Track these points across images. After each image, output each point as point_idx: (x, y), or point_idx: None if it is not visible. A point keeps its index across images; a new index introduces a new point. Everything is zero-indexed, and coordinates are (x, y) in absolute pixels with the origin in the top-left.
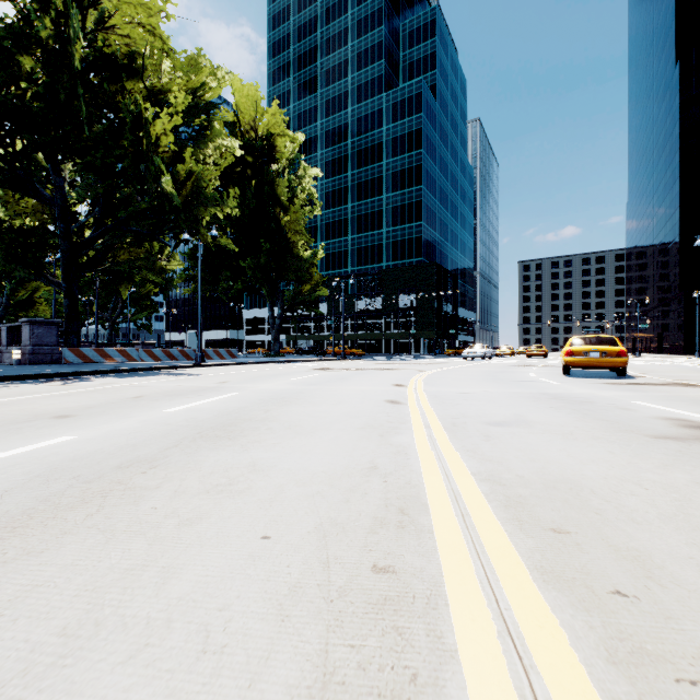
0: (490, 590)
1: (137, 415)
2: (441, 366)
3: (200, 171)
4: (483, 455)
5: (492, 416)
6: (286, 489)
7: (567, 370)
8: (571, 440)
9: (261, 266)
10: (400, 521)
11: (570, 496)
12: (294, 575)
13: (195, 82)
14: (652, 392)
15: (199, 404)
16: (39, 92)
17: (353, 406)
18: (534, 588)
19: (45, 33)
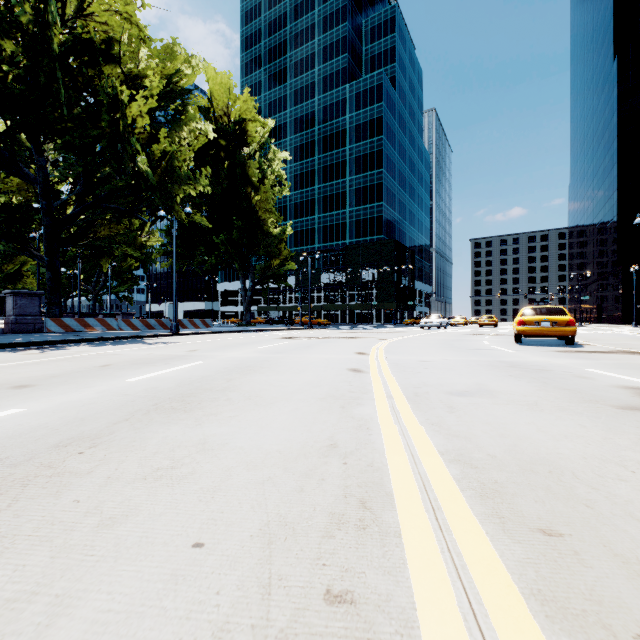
0: (479, 633)
1: (98, 384)
2: (400, 335)
3: (174, 151)
4: (450, 430)
5: (454, 385)
6: (233, 474)
7: (519, 338)
8: (537, 411)
9: (234, 242)
10: (361, 518)
11: (551, 481)
12: (223, 609)
13: (170, 69)
14: (603, 359)
15: (164, 372)
16: (20, 75)
17: (316, 374)
18: (536, 631)
19: (25, 18)
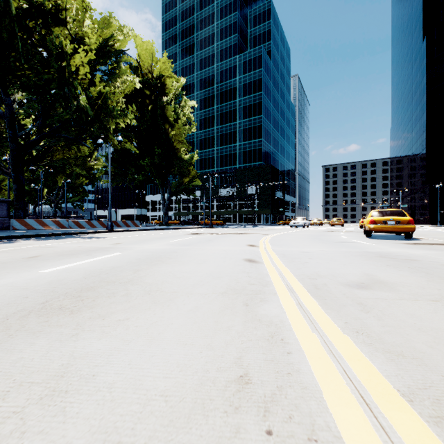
0: None
1: (7, 276)
2: (278, 232)
3: (108, 92)
4: (384, 342)
5: (345, 275)
6: None
7: (369, 234)
8: None
9: (156, 164)
10: None
11: None
12: None
13: (107, 34)
14: None
15: (80, 263)
16: None
17: (216, 265)
18: None
19: None
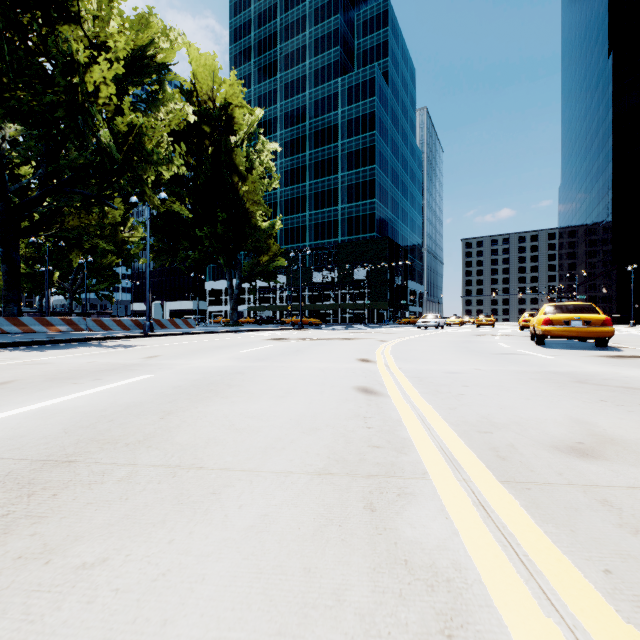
0: None
1: None
2: (400, 336)
3: (144, 124)
4: None
5: (540, 424)
6: None
7: (541, 340)
8: None
9: (219, 235)
10: None
11: None
12: None
13: (144, 39)
14: None
15: (73, 397)
16: None
17: (309, 400)
18: None
19: None
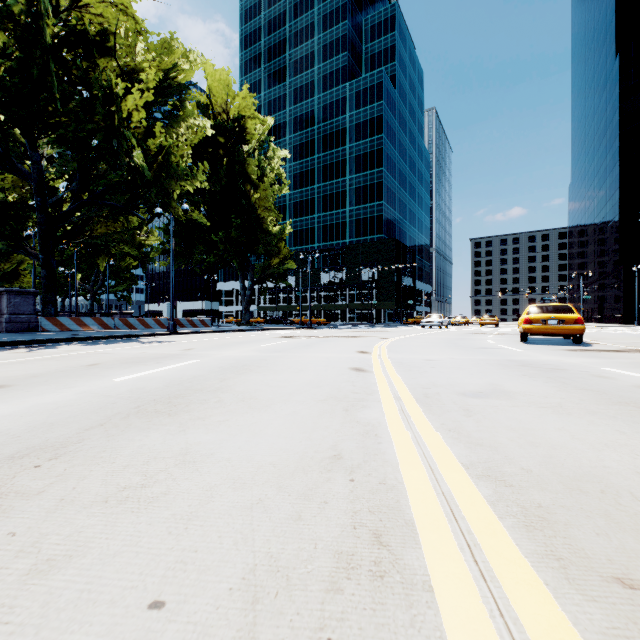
0: None
1: (79, 384)
2: (402, 334)
3: (171, 145)
4: (470, 437)
5: (465, 385)
6: (216, 495)
7: (524, 337)
8: (565, 415)
9: (233, 240)
10: (377, 560)
11: (608, 505)
12: None
13: (168, 63)
14: (617, 358)
15: (154, 372)
16: (13, 67)
17: (316, 374)
18: None
19: (17, 8)
